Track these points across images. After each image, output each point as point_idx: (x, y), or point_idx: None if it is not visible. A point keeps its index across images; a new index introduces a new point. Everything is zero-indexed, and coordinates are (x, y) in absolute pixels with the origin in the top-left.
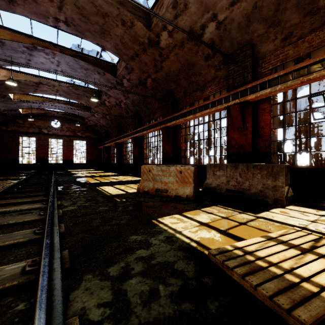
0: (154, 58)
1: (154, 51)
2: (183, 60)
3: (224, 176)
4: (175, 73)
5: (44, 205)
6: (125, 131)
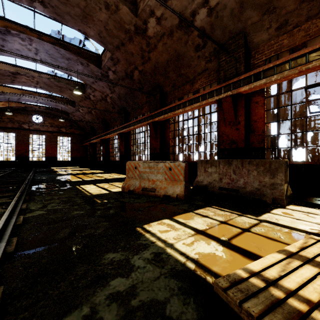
0: (141, 48)
1: (141, 40)
2: (172, 51)
3: (217, 173)
4: (164, 65)
5: (3, 210)
6: (111, 127)
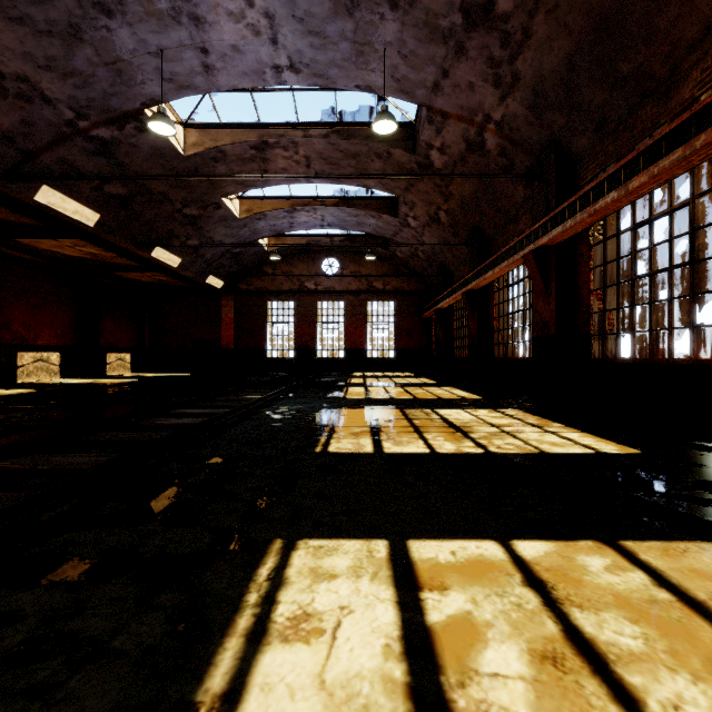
0: None
1: None
2: None
3: None
4: None
5: None
6: (498, 246)
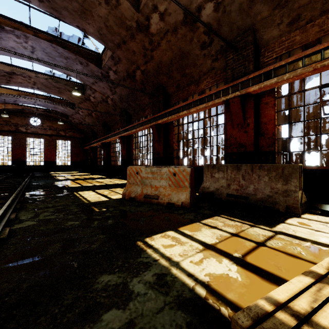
0: (144, 46)
1: (143, 38)
2: (176, 49)
3: (224, 179)
4: (167, 64)
5: None
6: (112, 130)
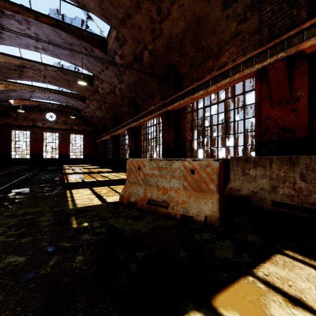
0: (151, 18)
1: (151, 6)
2: (190, 15)
3: (266, 178)
4: (179, 38)
5: None
6: (121, 122)
